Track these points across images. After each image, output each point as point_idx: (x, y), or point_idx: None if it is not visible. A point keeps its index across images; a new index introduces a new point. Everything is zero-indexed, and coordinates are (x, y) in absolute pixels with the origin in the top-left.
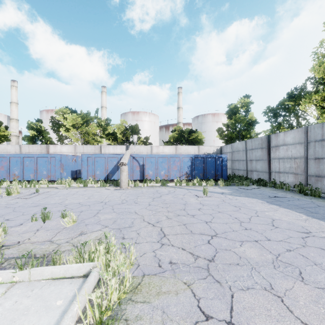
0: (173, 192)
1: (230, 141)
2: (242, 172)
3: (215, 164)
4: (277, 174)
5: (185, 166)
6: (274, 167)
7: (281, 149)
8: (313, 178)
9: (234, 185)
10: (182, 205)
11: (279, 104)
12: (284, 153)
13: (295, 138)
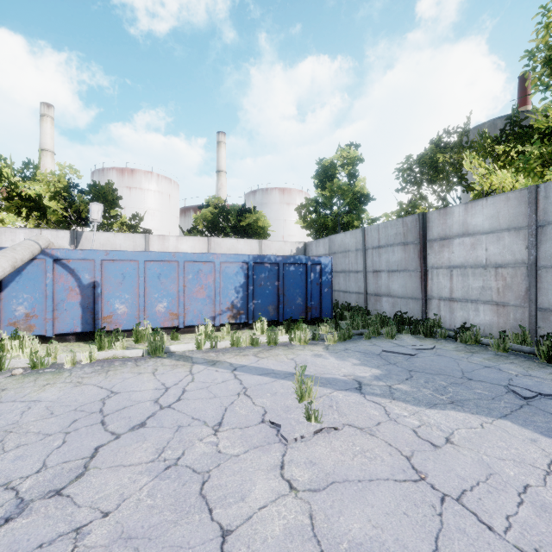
0: (176, 403)
1: (323, 233)
2: (354, 298)
3: (305, 281)
4: (446, 305)
5: (229, 286)
6: (438, 287)
7: (456, 244)
8: None
9: (357, 335)
10: None
11: (421, 157)
12: (466, 253)
13: (498, 218)
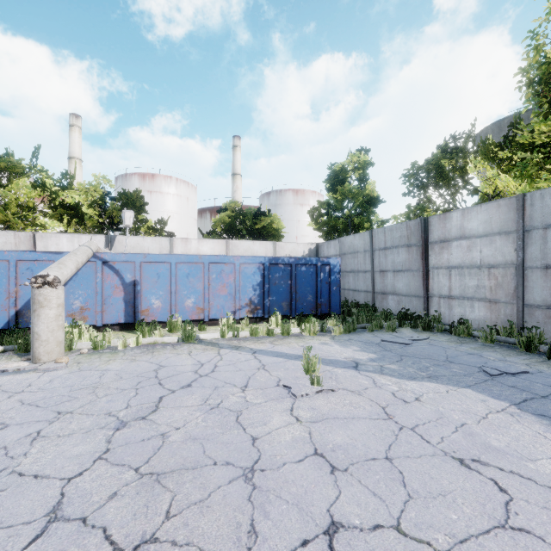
0: (212, 373)
1: (334, 234)
2: (363, 296)
3: (316, 280)
4: (445, 302)
5: (248, 284)
6: (439, 286)
7: (454, 246)
8: (540, 312)
9: (361, 328)
10: (237, 497)
11: (427, 163)
12: (463, 255)
13: (491, 223)
